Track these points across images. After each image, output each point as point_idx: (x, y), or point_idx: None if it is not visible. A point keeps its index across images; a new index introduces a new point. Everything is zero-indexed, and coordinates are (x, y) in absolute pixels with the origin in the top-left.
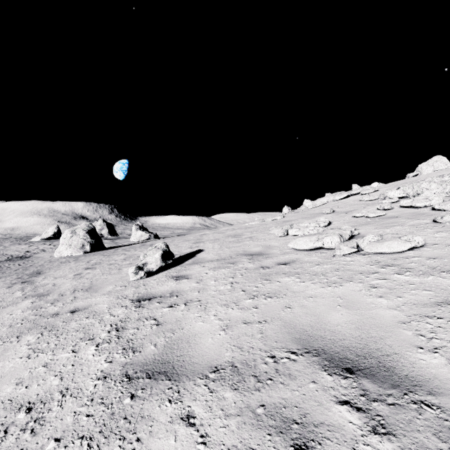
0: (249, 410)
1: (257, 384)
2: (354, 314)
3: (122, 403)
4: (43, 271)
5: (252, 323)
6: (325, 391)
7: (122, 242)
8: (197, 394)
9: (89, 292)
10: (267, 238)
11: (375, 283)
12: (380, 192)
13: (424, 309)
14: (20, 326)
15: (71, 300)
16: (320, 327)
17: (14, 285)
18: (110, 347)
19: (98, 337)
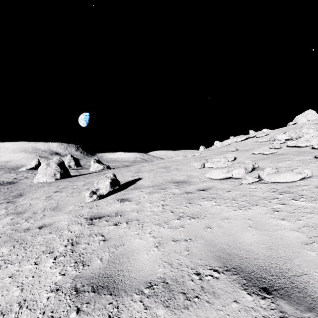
0: None
1: (186, 302)
2: (263, 235)
3: None
4: (24, 193)
5: (180, 241)
6: (247, 312)
7: (84, 172)
8: (133, 310)
9: (55, 211)
10: (189, 169)
11: (277, 207)
12: (270, 135)
13: None
14: None
15: (40, 217)
16: (236, 246)
17: (1, 204)
18: (64, 260)
19: (56, 250)
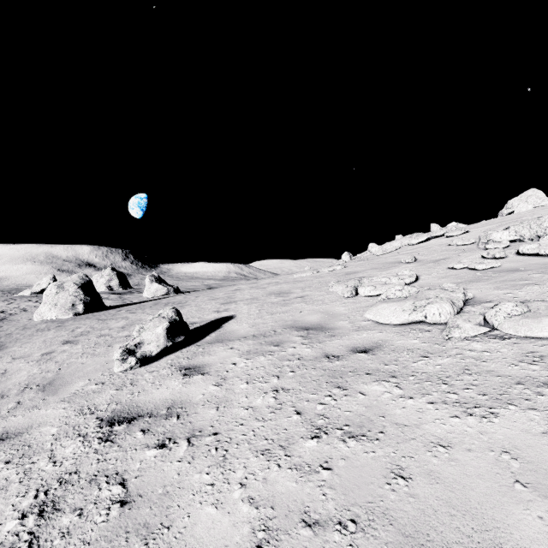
0: None
1: None
2: None
3: None
4: (6, 344)
5: (325, 528)
6: None
7: (132, 299)
8: None
9: (45, 392)
10: (327, 298)
11: None
12: (474, 233)
13: None
14: None
15: (7, 411)
16: None
17: None
18: None
19: None
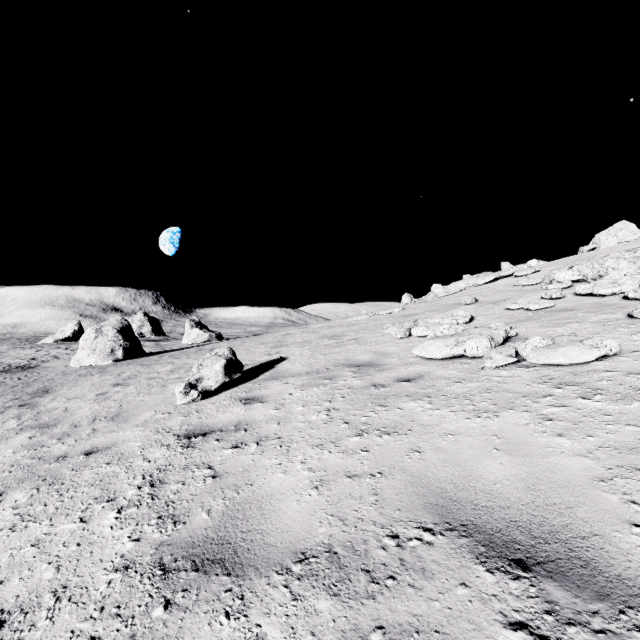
0: (358, 635)
1: (371, 587)
2: (521, 464)
3: (150, 617)
4: (53, 388)
5: (361, 477)
6: (484, 603)
7: (171, 346)
8: (272, 602)
9: (116, 421)
10: (380, 340)
11: (550, 413)
12: (543, 273)
13: (632, 457)
14: (6, 476)
15: (87, 435)
16: (469, 485)
17: (7, 409)
18: (138, 514)
19: (121, 496)
